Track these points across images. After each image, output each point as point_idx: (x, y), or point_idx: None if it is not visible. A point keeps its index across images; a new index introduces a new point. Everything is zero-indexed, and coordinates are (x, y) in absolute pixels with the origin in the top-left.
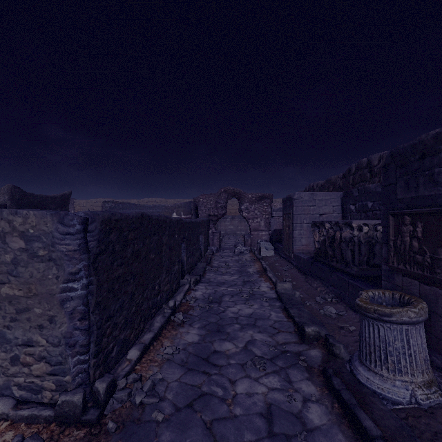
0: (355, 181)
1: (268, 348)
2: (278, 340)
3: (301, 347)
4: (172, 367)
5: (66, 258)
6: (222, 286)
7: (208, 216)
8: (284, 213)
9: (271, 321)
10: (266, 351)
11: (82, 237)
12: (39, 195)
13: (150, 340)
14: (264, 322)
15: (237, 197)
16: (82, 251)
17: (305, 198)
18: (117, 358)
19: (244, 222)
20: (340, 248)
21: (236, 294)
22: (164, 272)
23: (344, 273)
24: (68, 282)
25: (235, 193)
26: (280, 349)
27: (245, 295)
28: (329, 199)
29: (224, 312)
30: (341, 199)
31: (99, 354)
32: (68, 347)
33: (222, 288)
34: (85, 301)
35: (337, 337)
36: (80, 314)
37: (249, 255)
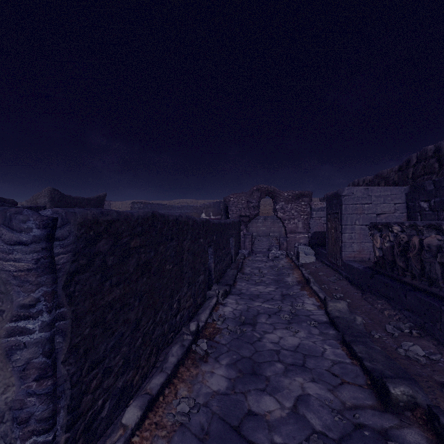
0: (416, 174)
1: (331, 415)
2: (344, 398)
3: (385, 420)
4: (186, 442)
5: (15, 282)
6: (256, 301)
7: (239, 217)
8: (329, 213)
9: (326, 361)
10: (328, 421)
11: (43, 249)
12: (76, 197)
13: (160, 388)
14: (316, 362)
15: (271, 196)
16: (42, 270)
17: (357, 194)
18: (110, 417)
19: (277, 223)
20: (419, 259)
21: (274, 313)
22: (186, 285)
23: (427, 294)
24: (18, 320)
25: (268, 192)
26: (351, 420)
27: (286, 316)
28: (390, 195)
29: (261, 340)
30: (406, 194)
31: (75, 423)
32: (16, 424)
33: (256, 303)
34: (48, 348)
35: (441, 404)
36: (37, 370)
37: (285, 260)
